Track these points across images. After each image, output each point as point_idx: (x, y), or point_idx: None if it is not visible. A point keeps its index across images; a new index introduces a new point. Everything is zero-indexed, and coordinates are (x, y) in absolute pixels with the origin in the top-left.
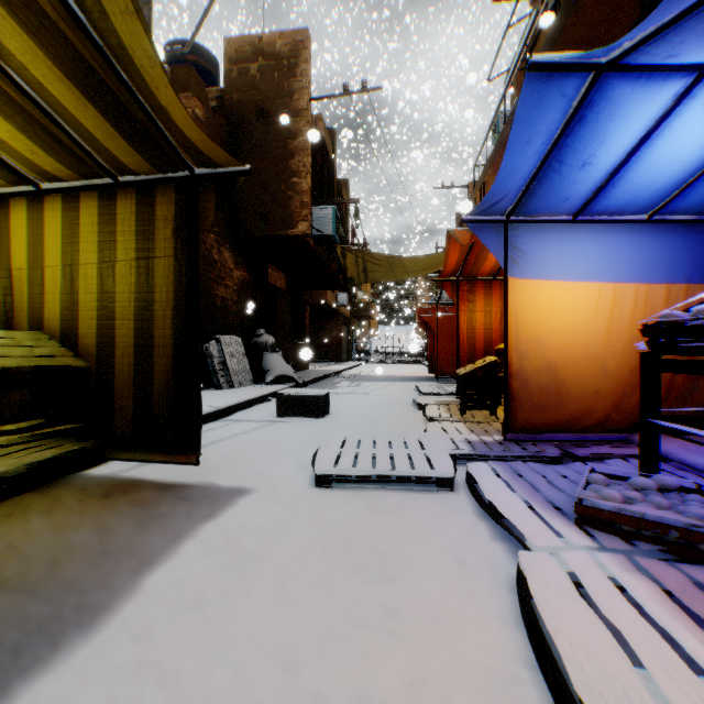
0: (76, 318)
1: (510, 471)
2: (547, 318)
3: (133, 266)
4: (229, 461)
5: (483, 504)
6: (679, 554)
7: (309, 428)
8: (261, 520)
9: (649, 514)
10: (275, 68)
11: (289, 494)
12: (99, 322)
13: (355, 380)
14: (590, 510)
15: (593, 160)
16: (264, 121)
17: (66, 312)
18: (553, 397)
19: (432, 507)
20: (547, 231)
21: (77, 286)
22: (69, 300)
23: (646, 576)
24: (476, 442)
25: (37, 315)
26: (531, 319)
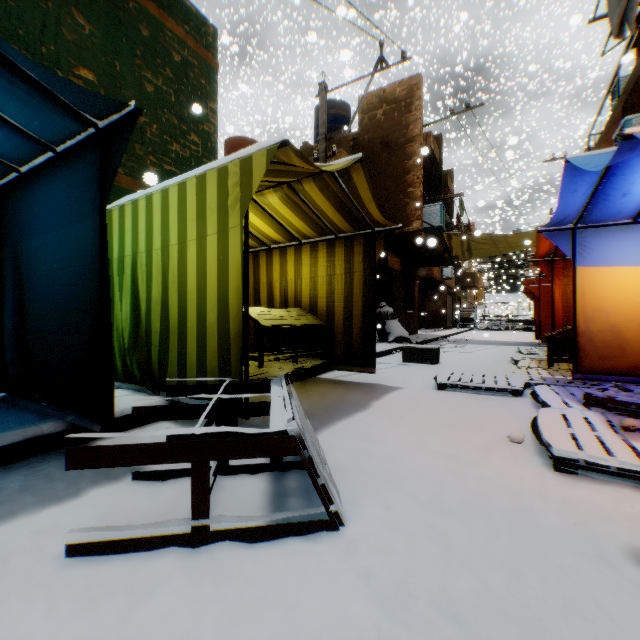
0: (316, 302)
1: (562, 389)
2: (609, 293)
3: (343, 277)
4: (384, 378)
5: (534, 398)
6: (634, 417)
7: (427, 368)
8: (412, 396)
9: (623, 399)
10: (395, 109)
11: (423, 390)
12: (326, 304)
13: (460, 343)
14: (590, 397)
15: (630, 191)
16: (387, 150)
17: (311, 300)
18: (615, 350)
19: (505, 401)
20: (609, 231)
21: (316, 287)
22: (313, 294)
23: (604, 419)
24: (548, 378)
25: (298, 301)
26: (595, 295)
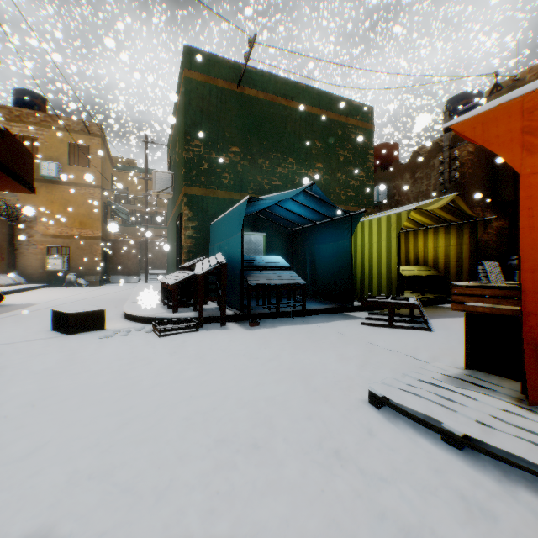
0: (436, 262)
1: None
2: None
3: (454, 247)
4: None
5: None
6: None
7: None
8: None
9: None
10: None
11: None
12: (443, 263)
13: None
14: None
15: None
16: None
17: (433, 260)
18: None
19: None
20: None
21: (437, 253)
22: (434, 257)
23: None
24: None
25: (425, 261)
26: None
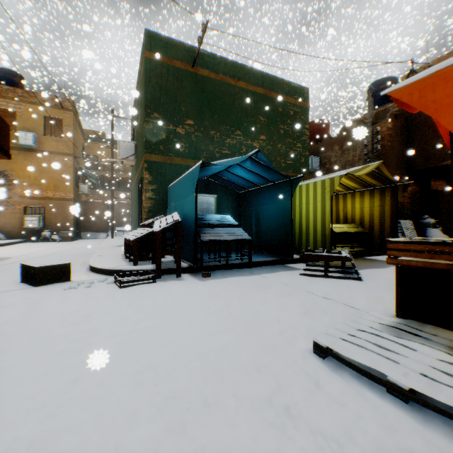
0: (362, 220)
1: None
2: None
3: (378, 207)
4: None
5: None
6: None
7: None
8: None
9: None
10: None
11: None
12: (368, 221)
13: None
14: None
15: None
16: None
17: (360, 219)
18: None
19: None
20: None
21: (363, 213)
22: (361, 216)
23: None
24: None
25: (353, 219)
26: None
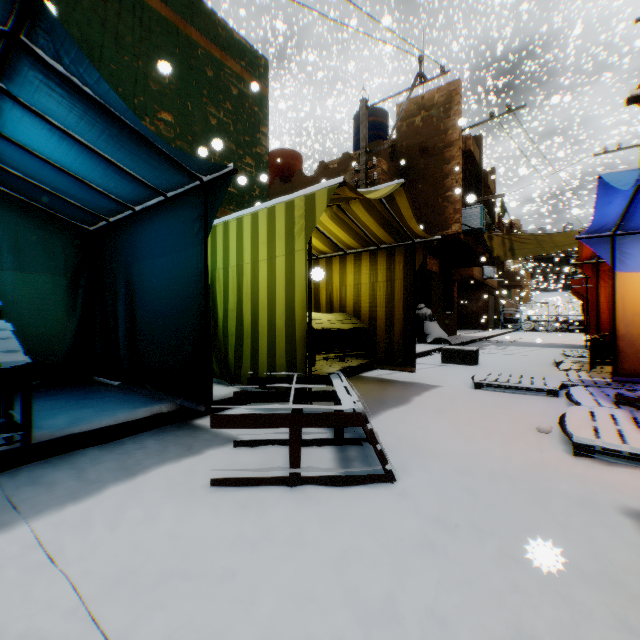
0: (359, 307)
1: (597, 390)
2: None
3: (384, 284)
4: (424, 377)
5: (567, 397)
6: None
7: (465, 369)
8: (450, 393)
9: None
10: (433, 115)
11: (461, 389)
12: (369, 309)
13: (501, 344)
14: (620, 397)
15: None
16: (425, 155)
17: (355, 305)
18: None
19: (539, 399)
20: None
21: (360, 293)
22: (356, 299)
23: (631, 416)
24: (586, 380)
25: (343, 306)
26: (635, 299)
